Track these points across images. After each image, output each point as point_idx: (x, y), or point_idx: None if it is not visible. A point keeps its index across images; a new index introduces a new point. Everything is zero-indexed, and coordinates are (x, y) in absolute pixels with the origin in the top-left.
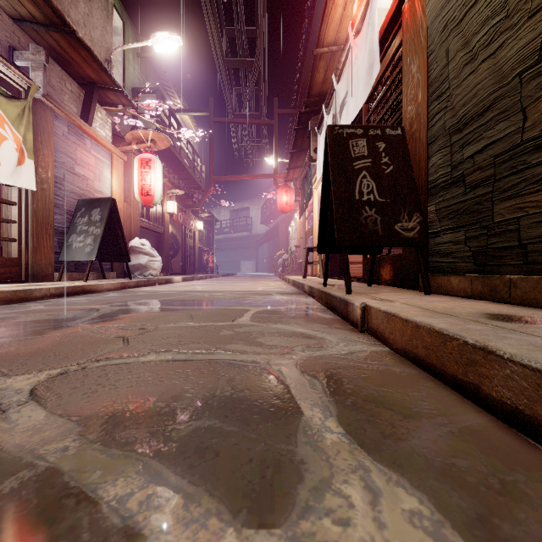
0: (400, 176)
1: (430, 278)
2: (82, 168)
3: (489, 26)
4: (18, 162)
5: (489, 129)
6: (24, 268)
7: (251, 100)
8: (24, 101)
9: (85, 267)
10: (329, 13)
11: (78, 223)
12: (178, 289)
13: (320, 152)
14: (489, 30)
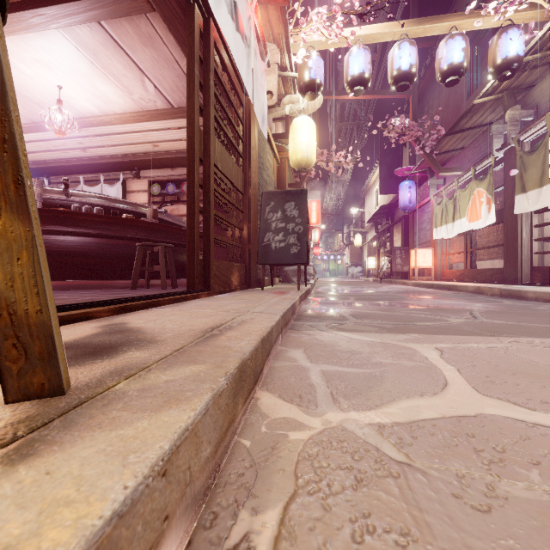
0: None
1: None
2: None
3: None
4: None
5: None
6: None
7: None
8: None
9: None
10: None
11: None
12: None
13: None
14: None
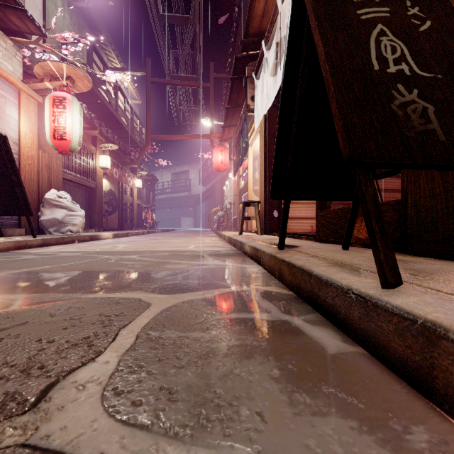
0: (448, 37)
1: None
2: None
3: None
4: None
5: None
6: None
7: (187, 62)
8: None
9: None
10: None
11: None
12: (92, 248)
13: (258, 97)
14: None
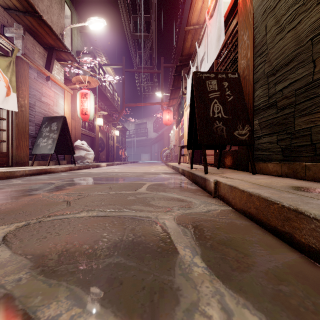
0: (237, 102)
1: (255, 164)
2: (46, 98)
3: (292, 10)
4: (6, 94)
5: (292, 73)
6: (10, 158)
7: (147, 58)
8: (10, 57)
9: (47, 157)
10: (193, 5)
11: (43, 131)
12: (103, 170)
13: (188, 89)
14: (292, 13)
